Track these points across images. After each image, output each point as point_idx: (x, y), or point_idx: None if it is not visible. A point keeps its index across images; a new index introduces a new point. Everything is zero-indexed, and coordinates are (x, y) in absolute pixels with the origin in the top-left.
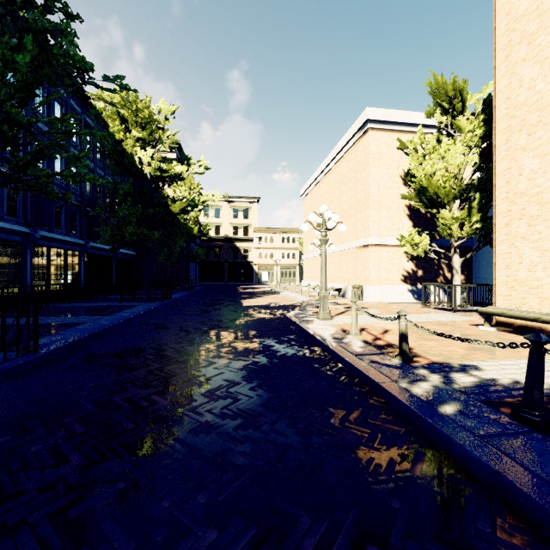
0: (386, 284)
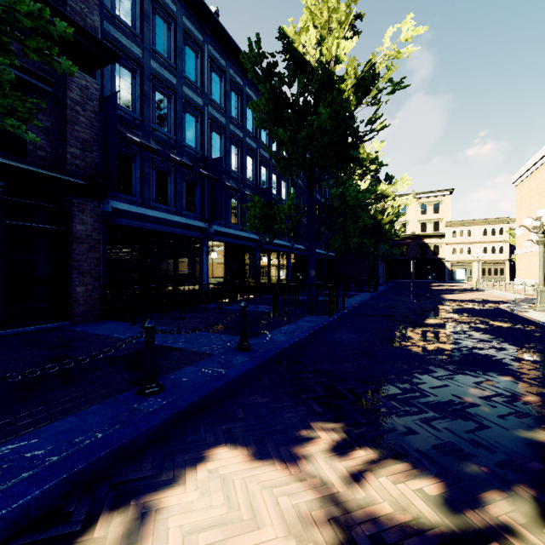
0: None
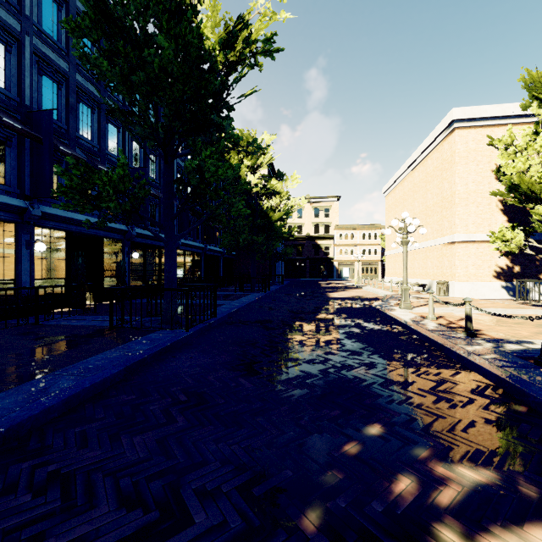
0: (475, 280)
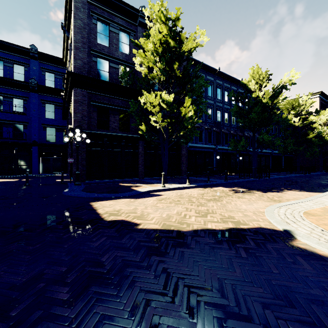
0: None
